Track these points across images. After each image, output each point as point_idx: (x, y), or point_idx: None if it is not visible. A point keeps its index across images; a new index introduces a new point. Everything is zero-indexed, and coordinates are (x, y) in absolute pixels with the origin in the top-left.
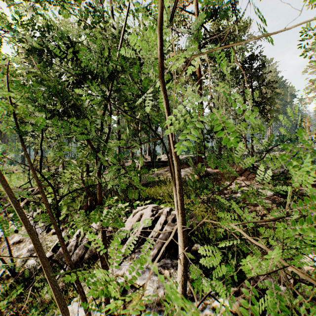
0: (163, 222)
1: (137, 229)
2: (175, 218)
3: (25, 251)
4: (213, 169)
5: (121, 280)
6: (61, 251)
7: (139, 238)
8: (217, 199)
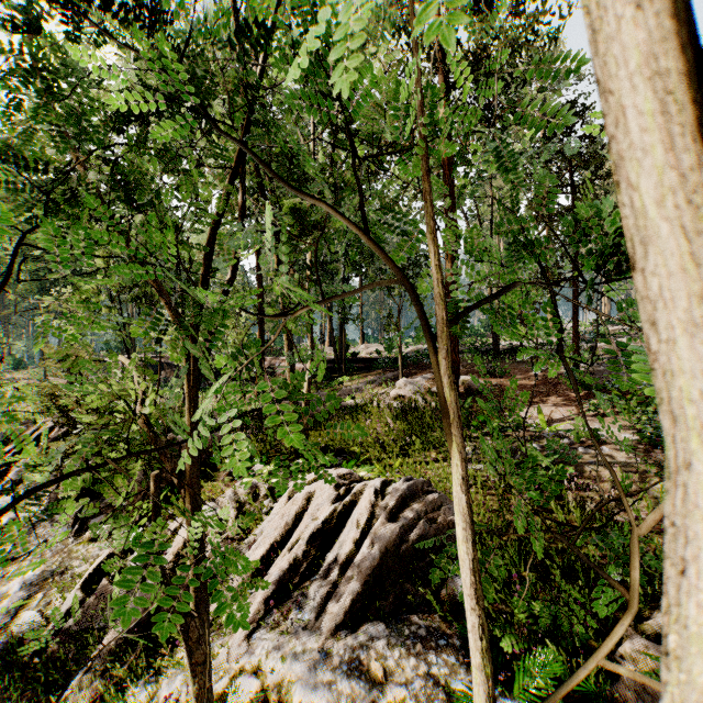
0: (366, 521)
1: (298, 535)
2: (395, 509)
3: (17, 587)
4: (480, 378)
5: (251, 685)
6: (105, 590)
7: (304, 561)
8: (498, 454)
